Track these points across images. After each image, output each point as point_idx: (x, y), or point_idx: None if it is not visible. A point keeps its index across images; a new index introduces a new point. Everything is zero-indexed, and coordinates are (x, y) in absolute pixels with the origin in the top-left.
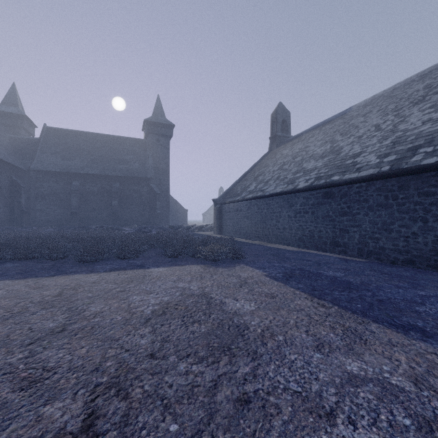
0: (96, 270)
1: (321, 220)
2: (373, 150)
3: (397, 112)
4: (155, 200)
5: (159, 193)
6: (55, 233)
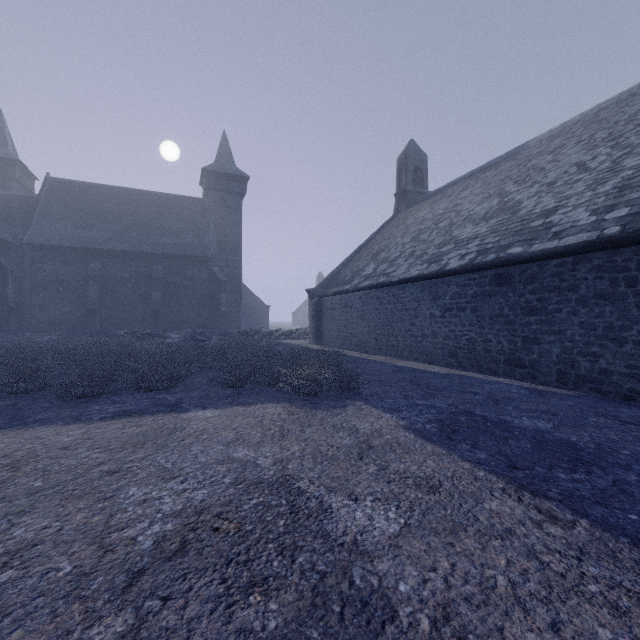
0: (85, 416)
1: (490, 322)
2: (580, 203)
3: (614, 141)
4: (219, 292)
5: (225, 280)
6: (52, 343)
